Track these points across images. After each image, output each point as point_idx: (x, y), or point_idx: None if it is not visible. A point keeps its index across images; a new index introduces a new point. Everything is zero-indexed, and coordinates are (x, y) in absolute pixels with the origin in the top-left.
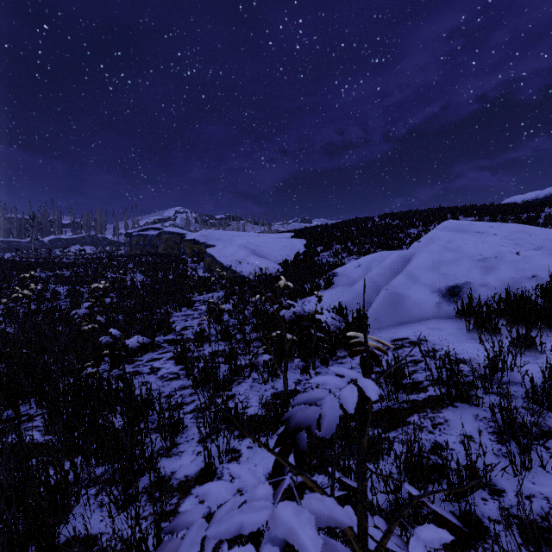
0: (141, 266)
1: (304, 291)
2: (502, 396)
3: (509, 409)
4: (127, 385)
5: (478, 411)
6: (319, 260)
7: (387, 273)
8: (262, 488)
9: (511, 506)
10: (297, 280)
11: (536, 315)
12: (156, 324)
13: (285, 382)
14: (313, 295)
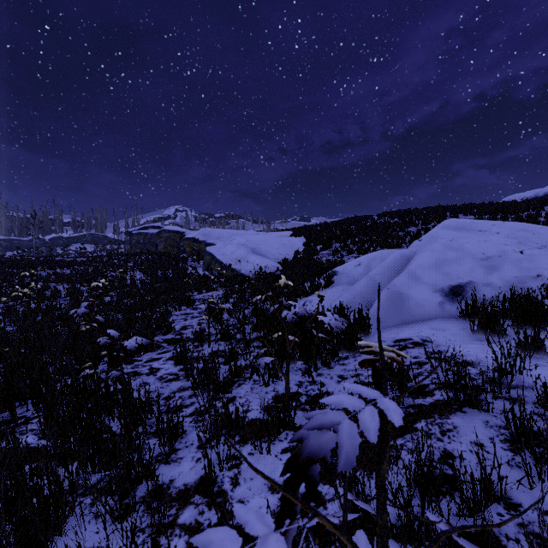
0: (140, 264)
1: (304, 289)
2: (512, 401)
3: (522, 416)
4: (125, 387)
5: (488, 417)
6: (319, 258)
7: (388, 272)
8: (274, 541)
9: (529, 523)
10: (297, 279)
11: (543, 315)
12: (155, 323)
13: (287, 386)
14: (313, 294)
